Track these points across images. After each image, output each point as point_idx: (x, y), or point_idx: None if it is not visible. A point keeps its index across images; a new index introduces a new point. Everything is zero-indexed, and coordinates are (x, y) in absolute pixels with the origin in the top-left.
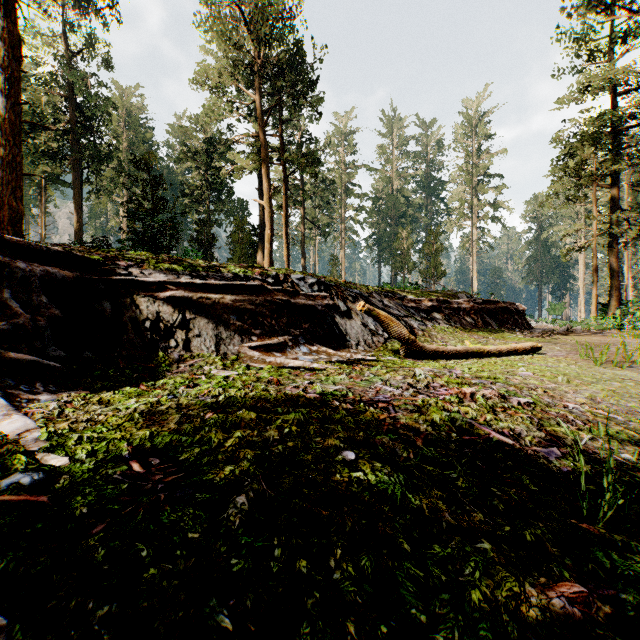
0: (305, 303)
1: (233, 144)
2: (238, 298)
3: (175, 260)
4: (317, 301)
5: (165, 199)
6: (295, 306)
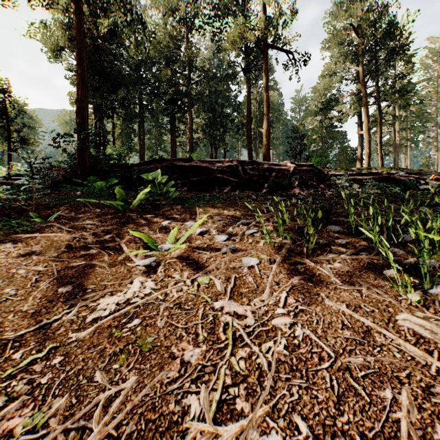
0: (398, 178)
1: (338, 99)
2: (368, 177)
3: (339, 168)
4: (405, 178)
5: (305, 145)
6: (393, 179)
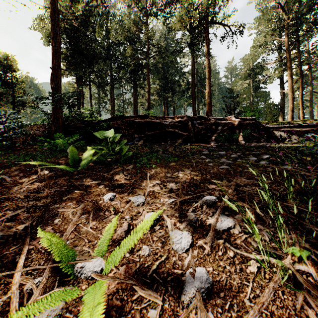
0: None
1: (264, 66)
2: (306, 129)
3: (275, 121)
4: None
5: (239, 102)
6: None
